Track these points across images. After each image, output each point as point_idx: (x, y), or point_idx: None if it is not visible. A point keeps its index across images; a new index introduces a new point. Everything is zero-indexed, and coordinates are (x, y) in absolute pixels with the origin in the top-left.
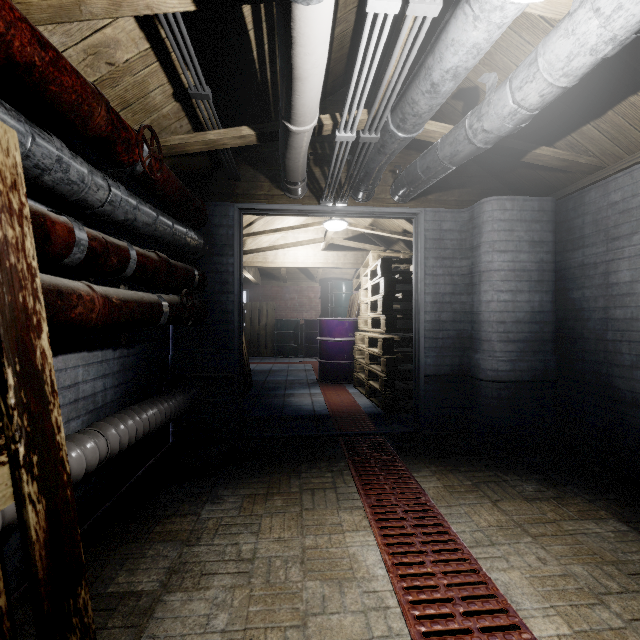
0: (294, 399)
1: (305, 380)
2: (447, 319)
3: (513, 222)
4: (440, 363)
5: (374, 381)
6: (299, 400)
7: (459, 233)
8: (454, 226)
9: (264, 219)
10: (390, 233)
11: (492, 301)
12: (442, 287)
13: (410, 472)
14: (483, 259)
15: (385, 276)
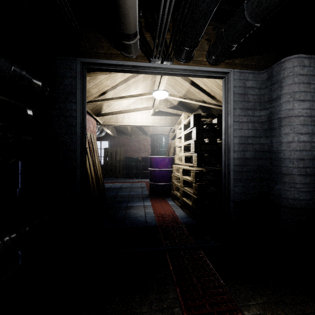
0: (133, 211)
1: (141, 195)
2: (250, 156)
3: (310, 76)
4: (245, 191)
5: (186, 198)
6: (136, 212)
7: (258, 90)
8: (255, 84)
9: (113, 91)
10: (196, 101)
11: (293, 141)
12: (246, 131)
13: (240, 308)
14: (284, 107)
15: (196, 126)
